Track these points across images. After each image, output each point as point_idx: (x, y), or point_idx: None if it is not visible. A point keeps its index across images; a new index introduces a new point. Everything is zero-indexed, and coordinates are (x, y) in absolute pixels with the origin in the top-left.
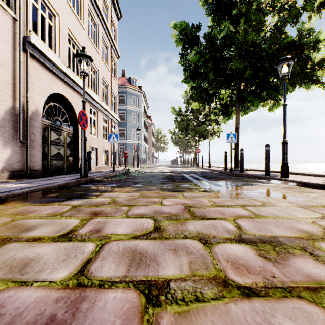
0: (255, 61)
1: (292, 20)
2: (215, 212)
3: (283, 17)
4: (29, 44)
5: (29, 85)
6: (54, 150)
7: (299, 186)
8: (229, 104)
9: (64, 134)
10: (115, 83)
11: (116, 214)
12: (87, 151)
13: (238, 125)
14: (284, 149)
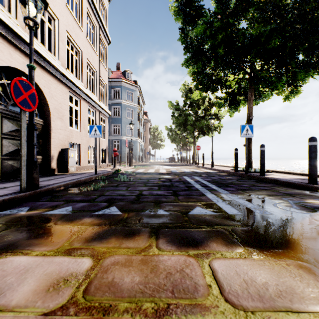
0: (283, 26)
1: None
2: None
3: None
4: None
5: None
6: (9, 145)
7: None
8: (237, 92)
9: None
10: (104, 70)
11: None
12: (64, 148)
13: (251, 116)
14: None
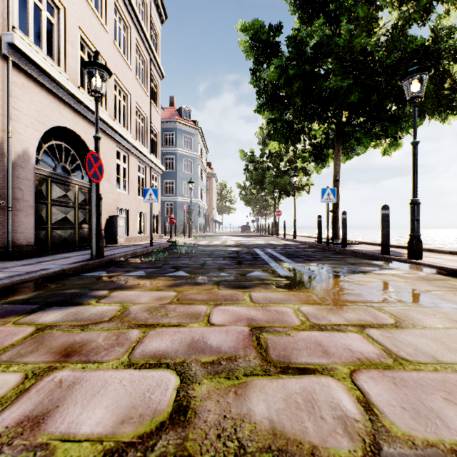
0: (365, 78)
1: (420, 16)
2: (310, 347)
3: (407, 12)
4: (12, 48)
5: (12, 112)
6: (58, 213)
7: (443, 274)
8: (324, 144)
9: (75, 190)
10: (156, 114)
11: (109, 354)
12: (111, 215)
13: (338, 175)
14: (413, 213)
